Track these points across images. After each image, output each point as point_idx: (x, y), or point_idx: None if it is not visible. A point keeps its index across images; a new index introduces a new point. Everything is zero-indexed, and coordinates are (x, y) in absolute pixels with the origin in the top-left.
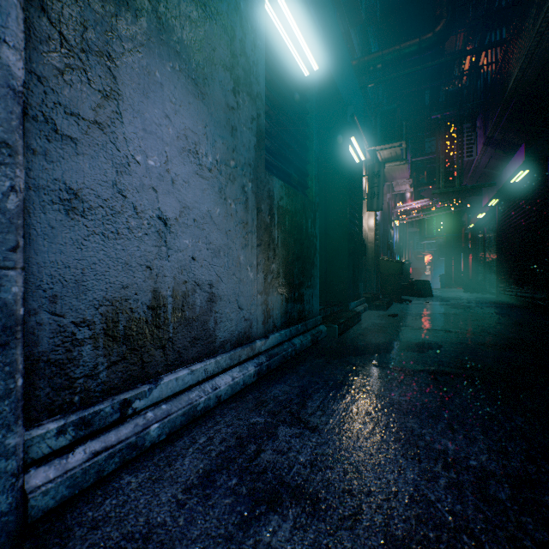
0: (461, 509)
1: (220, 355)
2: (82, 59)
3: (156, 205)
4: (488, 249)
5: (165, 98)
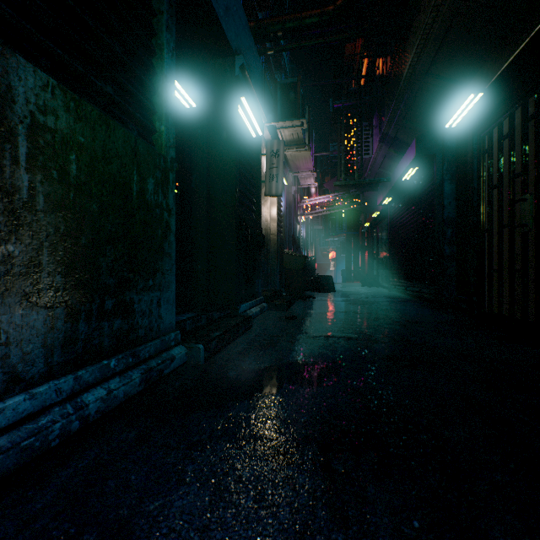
0: None
1: None
2: None
3: None
4: (381, 246)
5: None
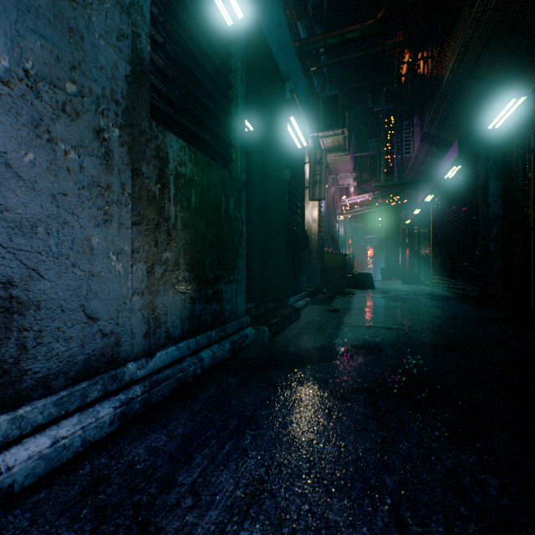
0: None
1: (32, 403)
2: None
3: None
4: (423, 243)
5: None
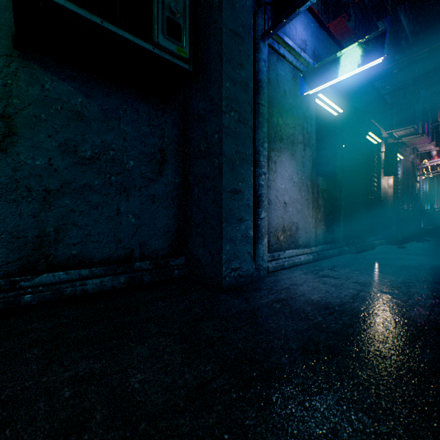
0: (379, 282)
1: (300, 249)
2: (271, 166)
3: (283, 199)
4: None
5: (285, 165)
